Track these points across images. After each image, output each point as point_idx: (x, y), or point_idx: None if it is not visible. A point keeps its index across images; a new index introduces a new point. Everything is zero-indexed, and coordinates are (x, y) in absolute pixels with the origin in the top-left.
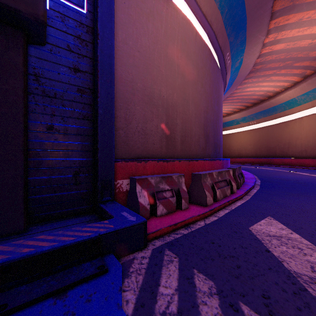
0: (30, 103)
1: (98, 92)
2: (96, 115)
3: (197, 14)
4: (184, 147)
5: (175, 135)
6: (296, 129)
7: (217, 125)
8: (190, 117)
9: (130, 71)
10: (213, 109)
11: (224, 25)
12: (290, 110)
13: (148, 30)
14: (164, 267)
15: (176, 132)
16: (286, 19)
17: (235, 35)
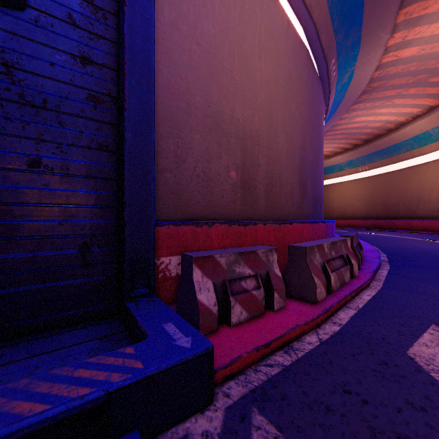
0: None
1: (126, 100)
2: (121, 142)
3: None
4: (271, 202)
5: (256, 182)
6: (430, 176)
7: (317, 169)
8: (279, 154)
9: (183, 75)
10: (312, 145)
11: (330, 15)
12: (420, 150)
13: (214, 10)
14: None
15: (258, 177)
16: (423, 6)
17: (345, 32)
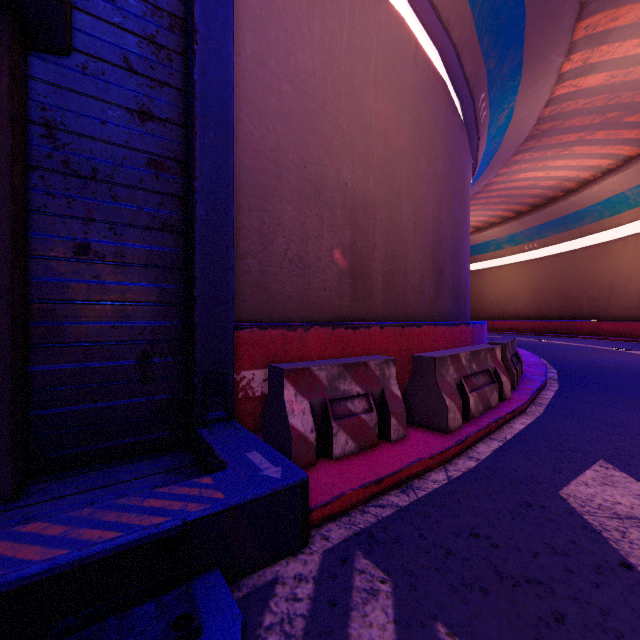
0: (33, 192)
1: (197, 166)
2: (190, 220)
3: (418, 5)
4: (391, 296)
5: (371, 269)
6: (627, 258)
7: (459, 249)
8: (403, 230)
9: (271, 125)
10: (452, 215)
11: (476, 32)
12: (612, 219)
13: (312, 35)
14: (356, 613)
15: (373, 262)
16: (612, 16)
17: (499, 55)
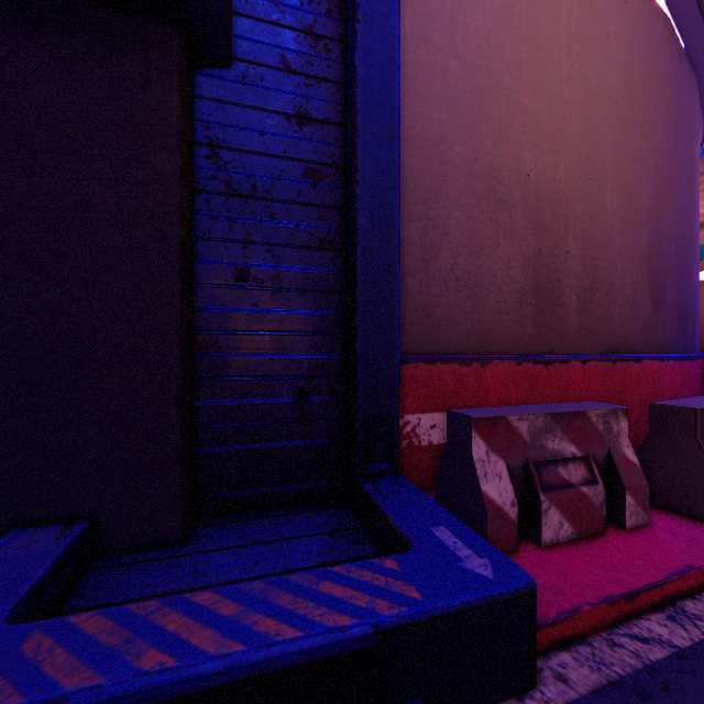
0: (199, 217)
1: (358, 168)
2: (350, 234)
3: None
4: (590, 320)
5: (562, 284)
6: None
7: (686, 251)
8: (607, 230)
9: (434, 114)
10: (676, 205)
11: None
12: None
13: None
14: None
15: (565, 276)
16: None
17: None
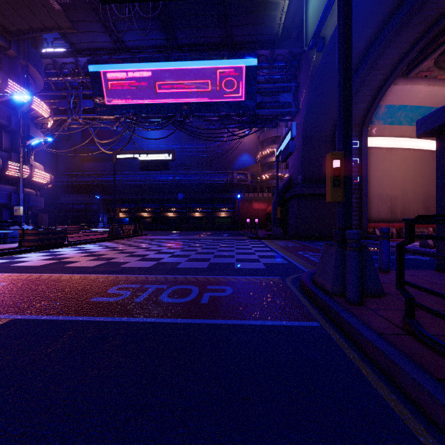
0: None
1: (362, 203)
2: (361, 210)
3: (415, 138)
4: (403, 216)
5: (396, 210)
6: None
7: None
8: (408, 199)
9: (371, 189)
10: None
11: None
12: None
13: (380, 169)
14: None
15: (397, 209)
16: None
17: None
